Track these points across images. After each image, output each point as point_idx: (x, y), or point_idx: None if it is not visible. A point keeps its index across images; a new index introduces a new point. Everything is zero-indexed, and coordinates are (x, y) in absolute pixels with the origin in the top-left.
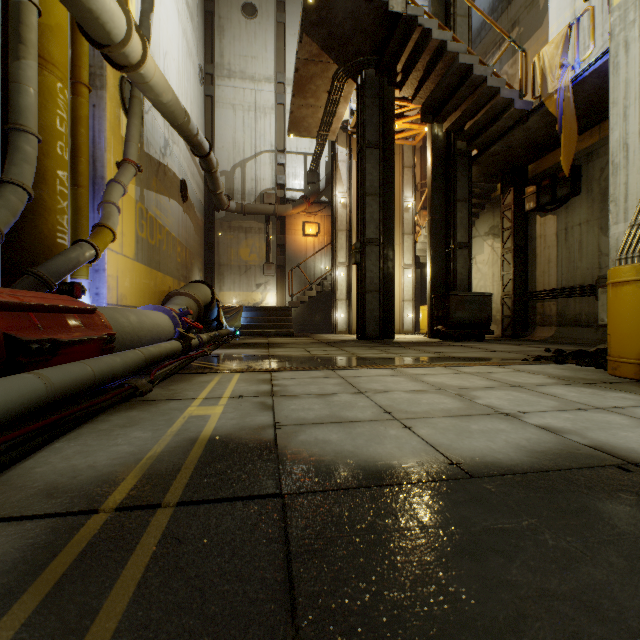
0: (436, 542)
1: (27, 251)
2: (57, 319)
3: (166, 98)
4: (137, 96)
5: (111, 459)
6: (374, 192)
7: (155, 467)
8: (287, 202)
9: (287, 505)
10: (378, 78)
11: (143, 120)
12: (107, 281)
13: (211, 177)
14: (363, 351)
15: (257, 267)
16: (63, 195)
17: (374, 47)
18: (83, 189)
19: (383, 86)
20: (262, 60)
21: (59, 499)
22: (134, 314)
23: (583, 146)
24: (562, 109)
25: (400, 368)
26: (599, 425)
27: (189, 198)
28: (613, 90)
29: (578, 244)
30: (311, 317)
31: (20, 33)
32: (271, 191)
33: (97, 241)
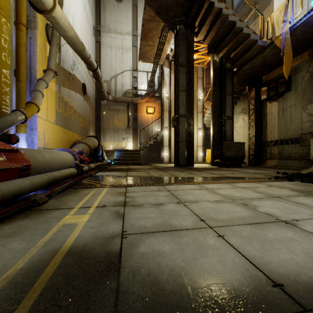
0: None
1: None
2: None
3: (70, 34)
4: (55, 34)
5: None
6: (183, 89)
7: (1, 294)
8: (138, 96)
9: None
10: (185, 30)
11: (60, 49)
12: (38, 135)
13: (98, 82)
14: (178, 173)
15: (123, 129)
16: (6, 84)
17: (183, 13)
18: (22, 83)
19: (188, 34)
20: (125, 24)
21: None
22: (48, 153)
23: (292, 65)
24: (284, 44)
25: (201, 184)
26: None
27: (87, 93)
28: None
29: (290, 117)
30: (150, 155)
31: None
32: (130, 90)
33: (27, 111)
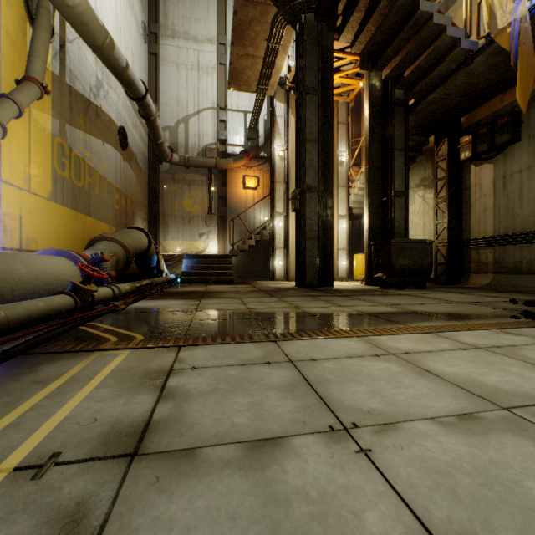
0: None
1: None
2: None
3: None
4: (45, 6)
5: None
6: (313, 139)
7: None
8: (228, 157)
9: None
10: (317, 24)
11: (64, 48)
12: (1, 220)
13: (151, 125)
14: (307, 303)
15: (200, 217)
16: None
17: None
18: None
19: (322, 33)
20: (204, 22)
21: None
22: None
23: None
24: (517, 42)
25: (371, 336)
26: None
27: (130, 147)
28: None
29: (518, 191)
30: (251, 265)
31: None
32: (213, 146)
33: None
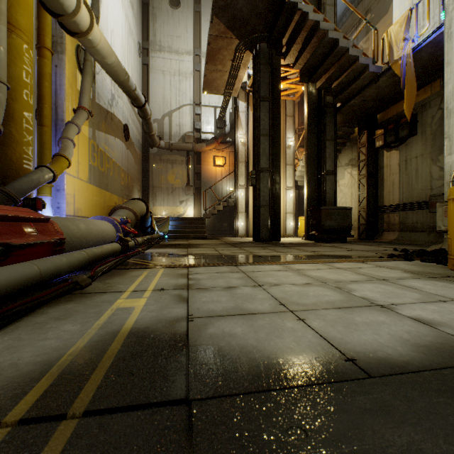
0: None
1: None
2: (13, 227)
3: (110, 60)
4: (89, 59)
5: (35, 355)
6: (265, 133)
7: (73, 365)
8: (202, 141)
9: (194, 415)
10: (268, 50)
11: (95, 79)
12: (66, 198)
13: (146, 122)
14: (258, 250)
15: (180, 189)
16: (28, 131)
17: (266, 26)
18: (47, 128)
19: (272, 56)
20: (184, 39)
21: None
22: (83, 223)
23: (419, 99)
24: (405, 71)
25: (287, 264)
26: None
27: (130, 138)
28: (447, 53)
29: (415, 171)
30: (219, 225)
31: None
32: (190, 133)
33: (55, 167)
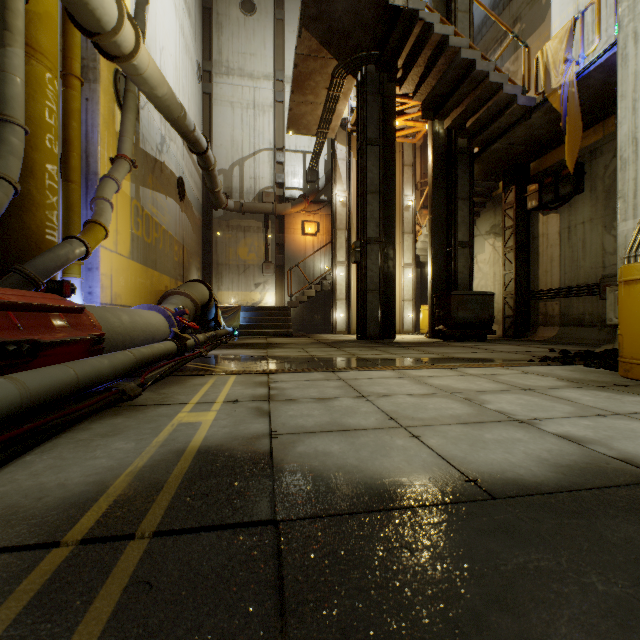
0: (461, 587)
1: (14, 248)
2: (40, 319)
3: (161, 91)
4: (132, 90)
5: (85, 476)
6: (374, 190)
7: (133, 486)
8: (286, 201)
9: (282, 535)
10: (378, 74)
11: (139, 116)
12: (100, 280)
13: (209, 175)
14: (364, 352)
15: (256, 266)
16: (52, 190)
17: (374, 42)
18: (75, 185)
19: (383, 82)
20: (261, 57)
21: (16, 528)
22: (126, 314)
23: (586, 143)
24: (566, 105)
25: (403, 370)
26: (623, 434)
27: (187, 196)
28: (621, 83)
29: (581, 243)
30: (310, 317)
31: (5, 19)
32: (270, 190)
33: (88, 238)
